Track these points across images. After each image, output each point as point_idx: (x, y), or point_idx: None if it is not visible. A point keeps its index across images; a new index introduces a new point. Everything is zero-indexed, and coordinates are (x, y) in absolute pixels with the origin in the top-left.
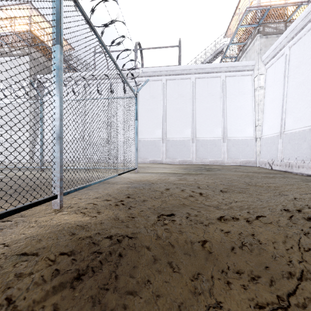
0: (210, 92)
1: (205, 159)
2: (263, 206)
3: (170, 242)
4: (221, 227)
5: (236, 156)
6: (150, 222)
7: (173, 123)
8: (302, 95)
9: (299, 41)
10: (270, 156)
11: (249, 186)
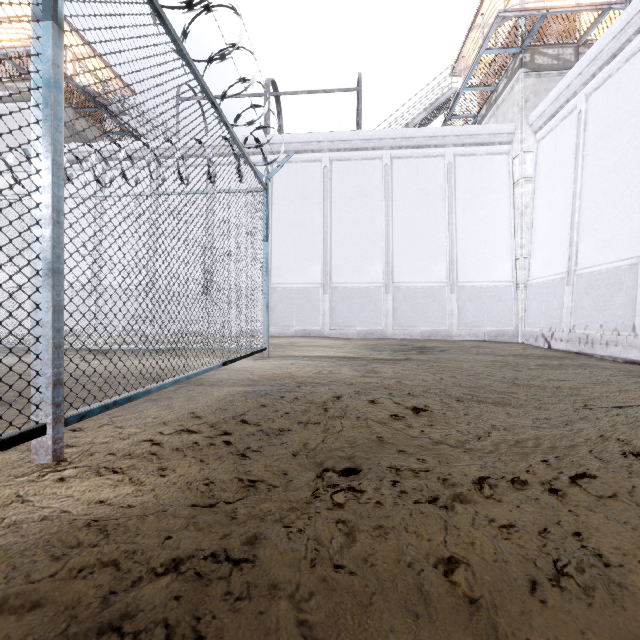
0: (422, 187)
1: (413, 327)
2: (573, 443)
3: (355, 569)
4: (487, 511)
5: (476, 321)
6: (296, 495)
7: (345, 251)
8: (613, 194)
9: (606, 83)
10: (547, 321)
11: (516, 388)
